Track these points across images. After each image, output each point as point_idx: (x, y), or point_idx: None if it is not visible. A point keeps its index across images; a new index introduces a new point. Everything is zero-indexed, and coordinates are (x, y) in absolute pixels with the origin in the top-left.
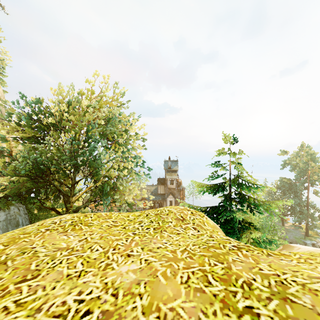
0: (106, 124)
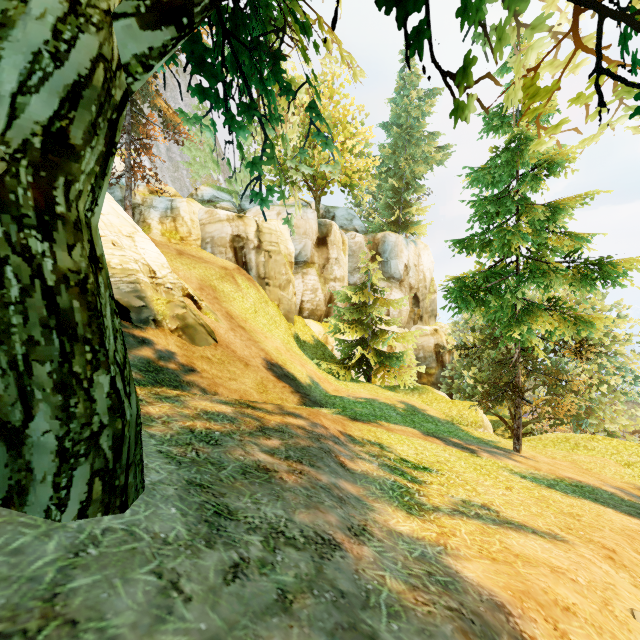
0: None
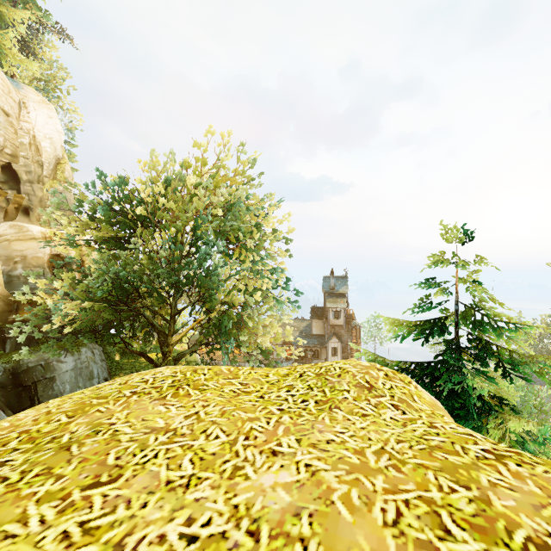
0: (226, 215)
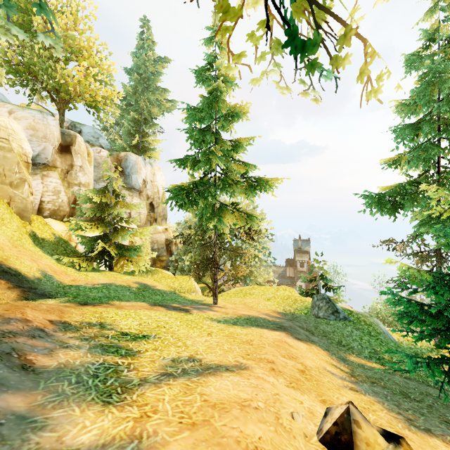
0: None
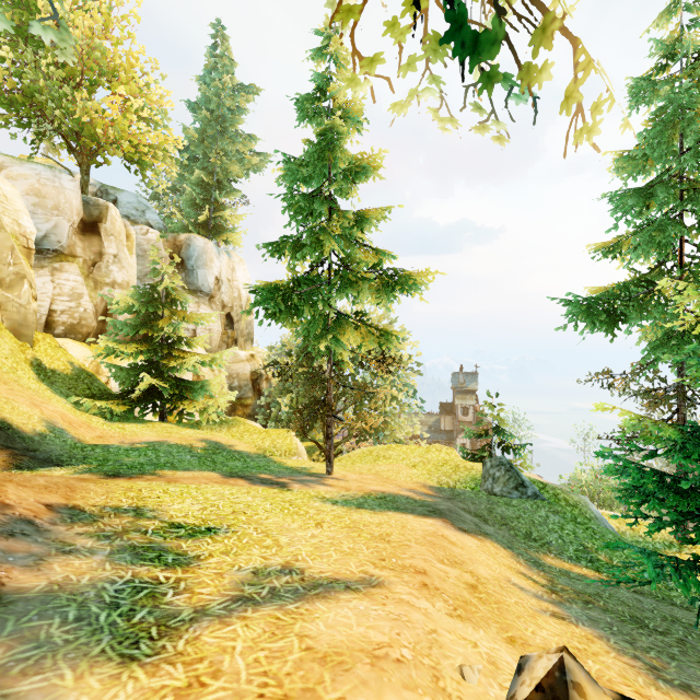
0: None
